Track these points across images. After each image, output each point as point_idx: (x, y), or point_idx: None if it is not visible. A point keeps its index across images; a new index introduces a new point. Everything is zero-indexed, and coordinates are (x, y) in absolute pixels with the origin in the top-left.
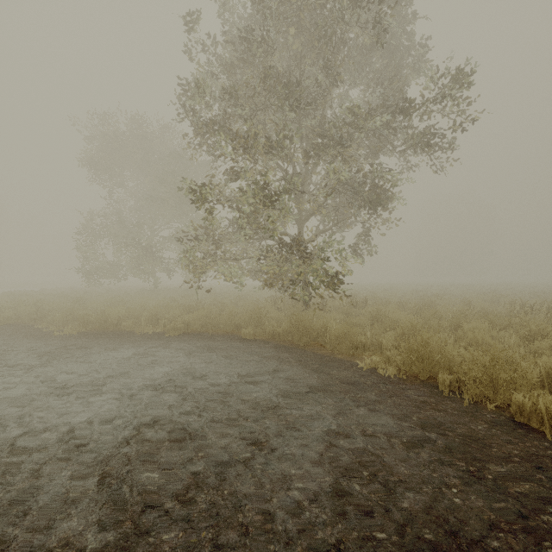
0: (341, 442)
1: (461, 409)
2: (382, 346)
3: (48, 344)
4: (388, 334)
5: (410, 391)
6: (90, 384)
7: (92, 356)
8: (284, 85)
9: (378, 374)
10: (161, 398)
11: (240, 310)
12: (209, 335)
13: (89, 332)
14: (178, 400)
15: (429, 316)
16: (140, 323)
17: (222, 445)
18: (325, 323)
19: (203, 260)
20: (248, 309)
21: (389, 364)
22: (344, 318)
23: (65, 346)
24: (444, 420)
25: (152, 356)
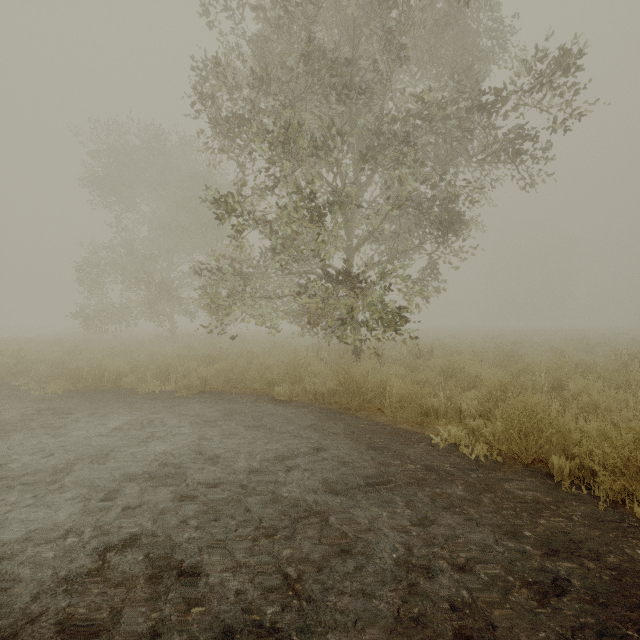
0: (423, 584)
1: (597, 515)
2: (462, 412)
3: (19, 408)
4: (467, 394)
5: (513, 482)
6: (55, 470)
7: (72, 426)
8: (329, 67)
9: (461, 454)
10: (151, 496)
11: (273, 361)
12: (232, 394)
13: (78, 391)
14: (175, 499)
15: (519, 370)
16: (146, 378)
17: (231, 589)
18: (383, 380)
19: (227, 299)
20: (284, 360)
21: (474, 438)
22: (406, 373)
23: (41, 410)
24: (577, 537)
25: (152, 426)
